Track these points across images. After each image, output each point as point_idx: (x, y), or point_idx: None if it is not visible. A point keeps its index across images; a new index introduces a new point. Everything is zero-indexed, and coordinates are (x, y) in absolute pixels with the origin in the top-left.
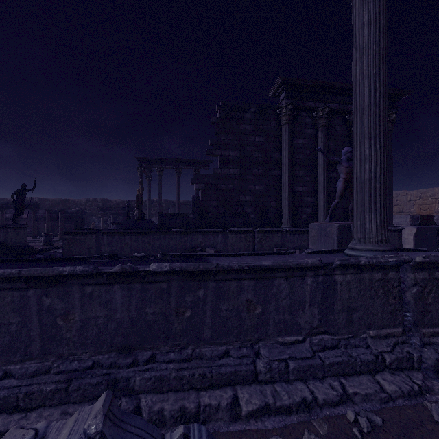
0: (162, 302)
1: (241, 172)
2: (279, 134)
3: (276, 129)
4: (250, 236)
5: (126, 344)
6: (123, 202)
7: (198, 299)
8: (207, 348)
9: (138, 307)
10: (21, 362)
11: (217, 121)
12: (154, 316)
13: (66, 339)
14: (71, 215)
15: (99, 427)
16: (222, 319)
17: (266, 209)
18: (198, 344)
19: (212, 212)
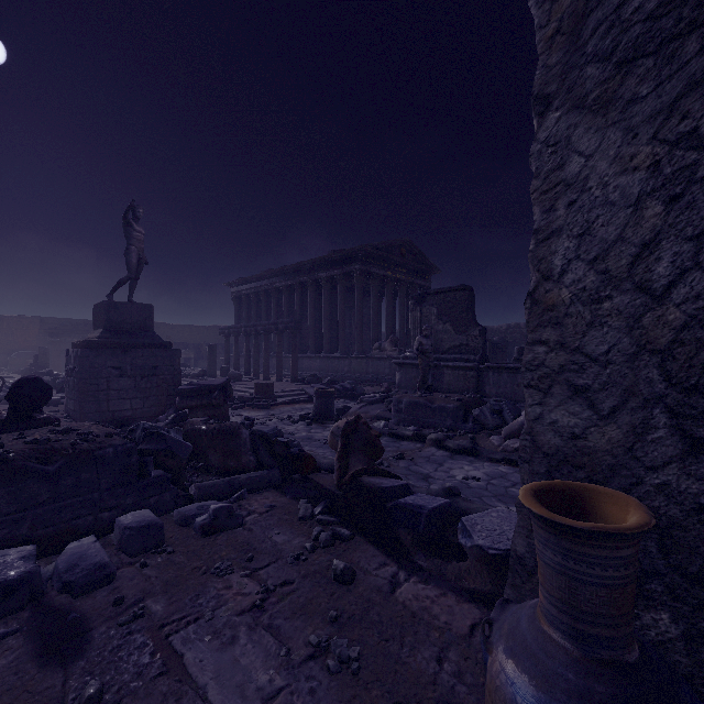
0: None
1: None
2: None
3: None
4: None
5: None
6: None
7: None
8: None
9: None
10: None
11: None
12: None
13: None
14: (497, 345)
15: None
16: None
17: None
18: None
19: None
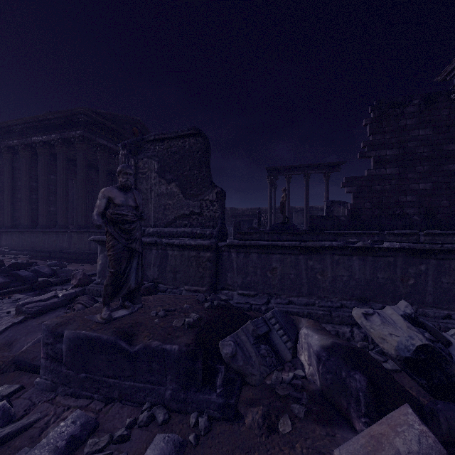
0: (390, 271)
1: (401, 171)
2: (453, 122)
3: (448, 118)
4: (413, 239)
5: (363, 296)
6: (247, 209)
7: (420, 272)
8: (429, 310)
9: (370, 273)
10: (297, 297)
11: (370, 122)
12: (383, 280)
13: (322, 287)
14: None
15: (412, 311)
16: (443, 289)
17: (434, 210)
18: (421, 306)
19: (365, 215)
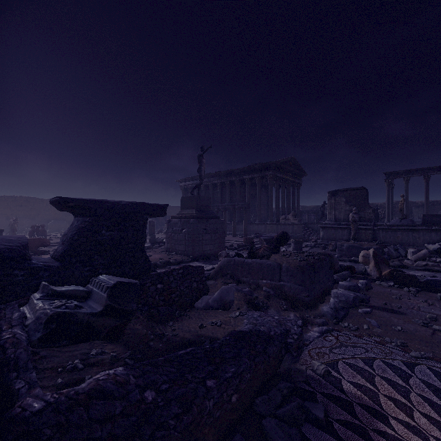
0: None
1: None
2: None
3: None
4: None
5: None
6: None
7: None
8: None
9: (439, 238)
10: (408, 246)
11: None
12: None
13: (418, 243)
14: None
15: None
16: None
17: None
18: None
19: None
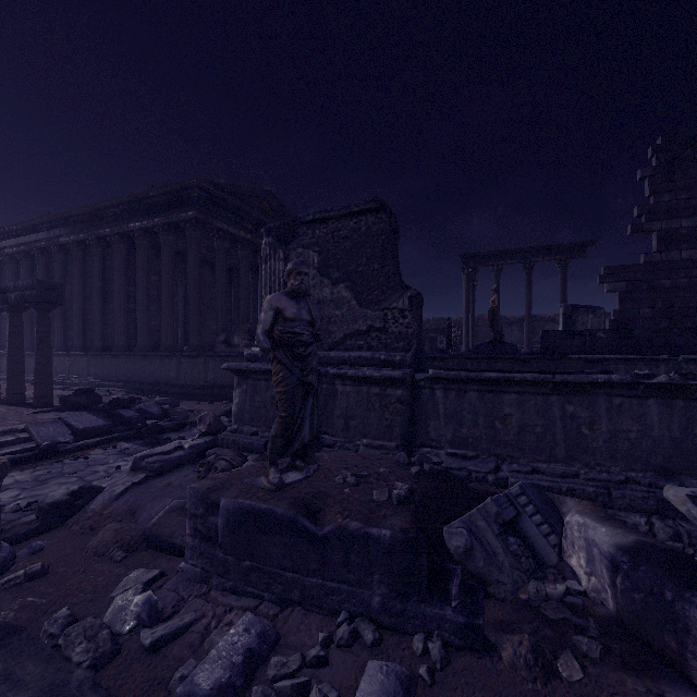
0: None
1: None
2: None
3: None
4: None
5: (666, 466)
6: (428, 321)
7: None
8: None
9: (681, 427)
10: (546, 462)
11: (651, 173)
12: None
13: (591, 449)
14: None
15: None
16: None
17: None
18: None
19: (641, 328)
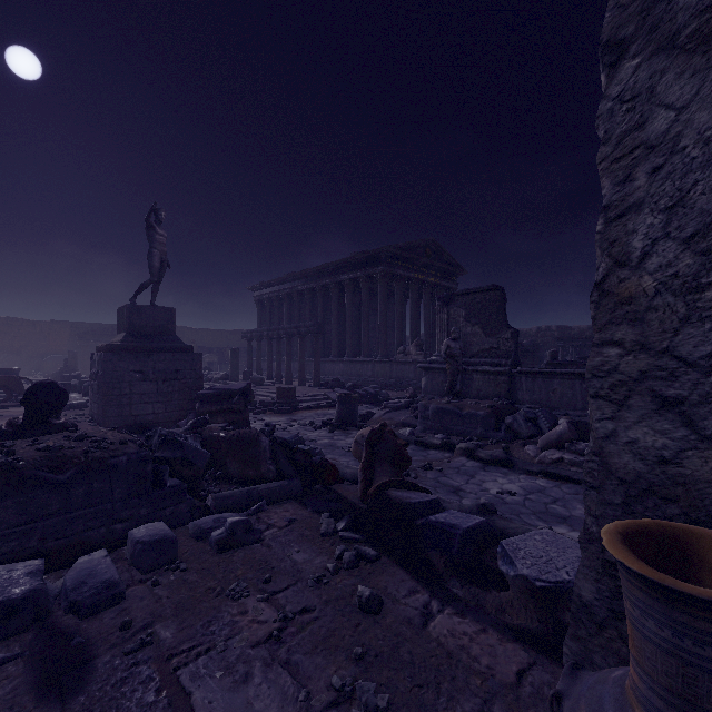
0: None
1: None
2: None
3: None
4: None
5: None
6: (589, 328)
7: None
8: None
9: None
10: (573, 411)
11: None
12: None
13: None
14: (527, 349)
15: None
16: None
17: None
18: None
19: None
